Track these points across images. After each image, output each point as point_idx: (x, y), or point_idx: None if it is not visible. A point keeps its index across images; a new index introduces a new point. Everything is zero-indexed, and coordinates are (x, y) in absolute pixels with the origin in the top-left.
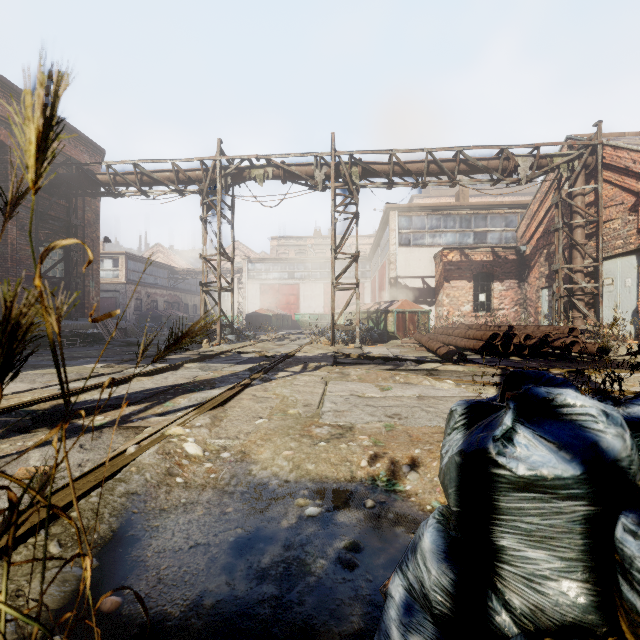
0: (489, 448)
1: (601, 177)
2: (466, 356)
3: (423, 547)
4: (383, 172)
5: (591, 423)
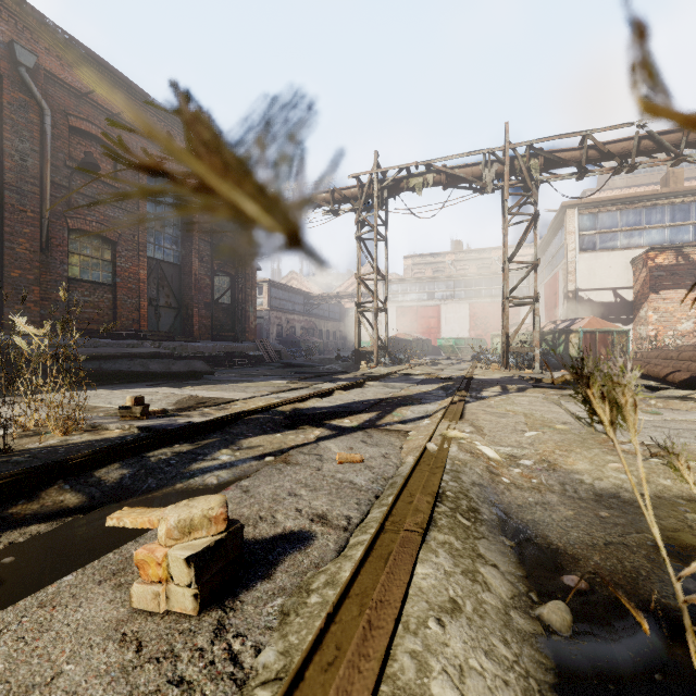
0: None
1: None
2: None
3: None
4: (572, 160)
5: None
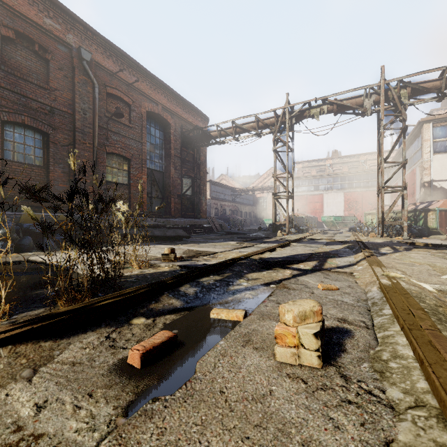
0: None
1: None
2: None
3: None
4: (433, 88)
5: None
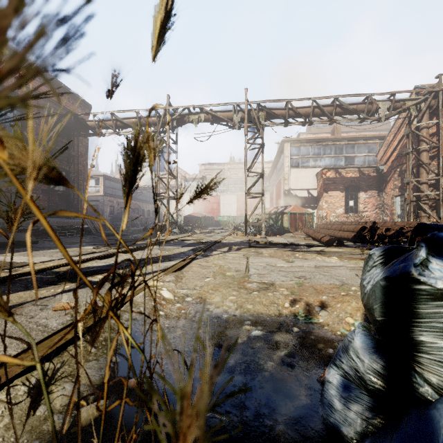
0: (412, 271)
1: (441, 114)
2: (343, 242)
3: (355, 346)
4: (281, 115)
5: None
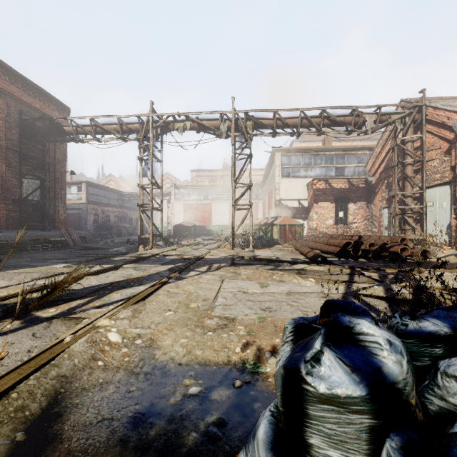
0: (301, 368)
1: (425, 129)
2: (326, 259)
3: (258, 436)
4: (269, 125)
5: (378, 350)
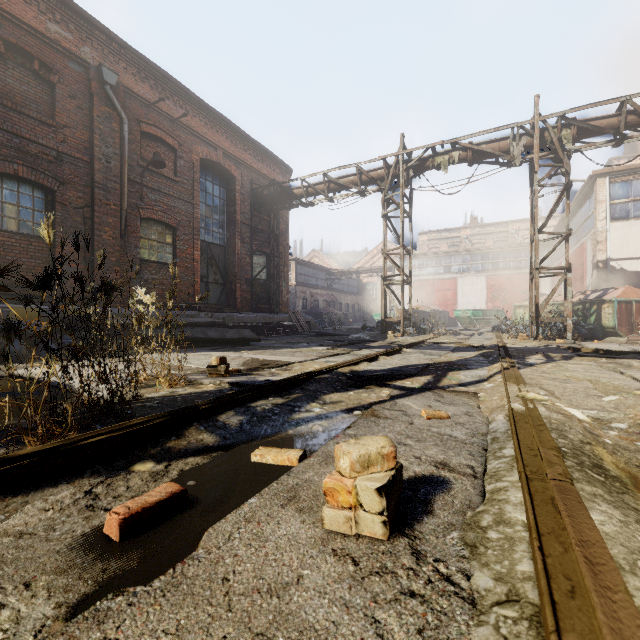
0: None
1: None
2: None
3: None
4: (608, 127)
5: None
